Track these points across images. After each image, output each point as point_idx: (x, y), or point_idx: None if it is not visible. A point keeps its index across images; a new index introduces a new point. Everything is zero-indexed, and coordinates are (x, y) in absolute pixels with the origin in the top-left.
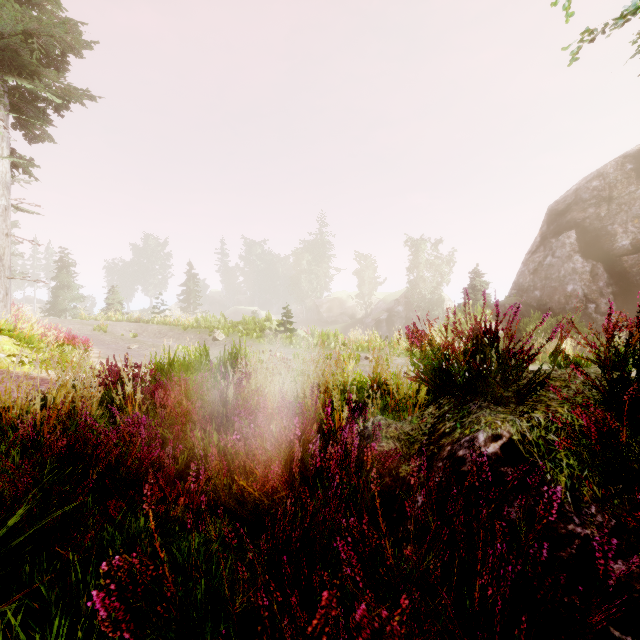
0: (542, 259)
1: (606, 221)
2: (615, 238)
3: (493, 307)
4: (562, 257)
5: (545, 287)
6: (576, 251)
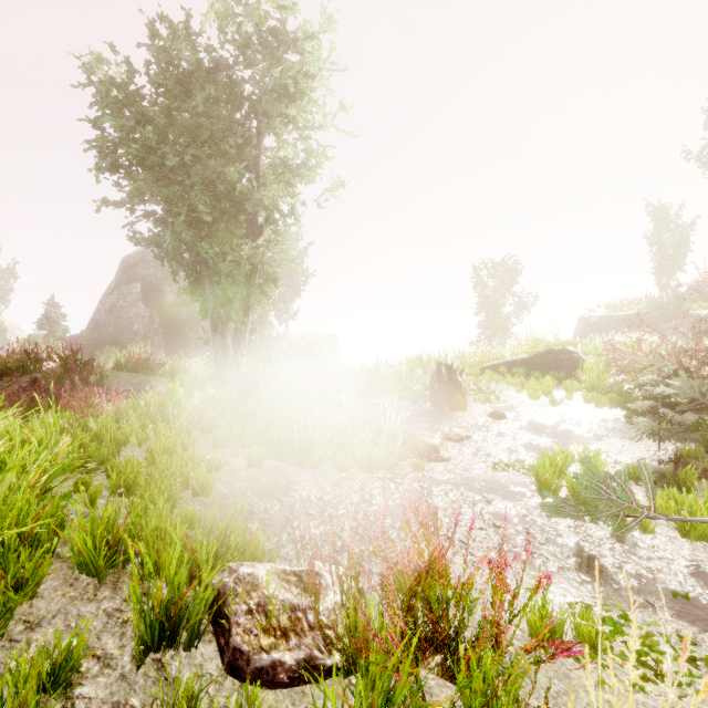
0: (116, 301)
1: (161, 281)
2: (166, 295)
3: (68, 340)
4: (131, 302)
5: (118, 325)
6: (141, 299)
